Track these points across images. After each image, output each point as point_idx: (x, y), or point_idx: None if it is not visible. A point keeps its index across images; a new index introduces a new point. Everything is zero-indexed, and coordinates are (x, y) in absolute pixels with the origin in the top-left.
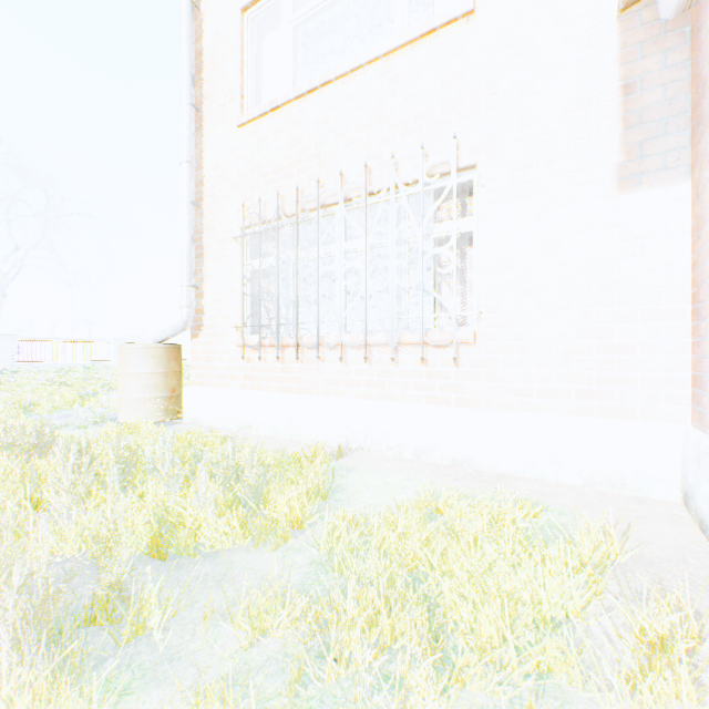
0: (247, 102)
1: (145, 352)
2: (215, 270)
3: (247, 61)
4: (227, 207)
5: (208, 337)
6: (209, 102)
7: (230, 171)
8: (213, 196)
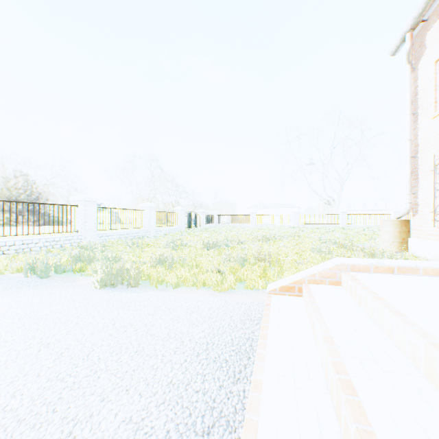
0: (437, 104)
1: (389, 223)
2: (422, 185)
3: (437, 85)
4: (427, 156)
5: (419, 216)
6: (420, 108)
7: (429, 139)
8: (421, 151)
